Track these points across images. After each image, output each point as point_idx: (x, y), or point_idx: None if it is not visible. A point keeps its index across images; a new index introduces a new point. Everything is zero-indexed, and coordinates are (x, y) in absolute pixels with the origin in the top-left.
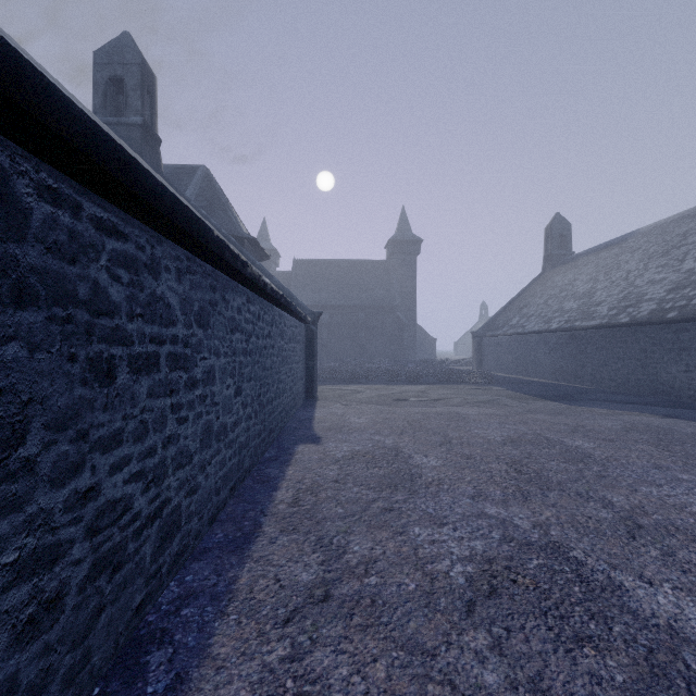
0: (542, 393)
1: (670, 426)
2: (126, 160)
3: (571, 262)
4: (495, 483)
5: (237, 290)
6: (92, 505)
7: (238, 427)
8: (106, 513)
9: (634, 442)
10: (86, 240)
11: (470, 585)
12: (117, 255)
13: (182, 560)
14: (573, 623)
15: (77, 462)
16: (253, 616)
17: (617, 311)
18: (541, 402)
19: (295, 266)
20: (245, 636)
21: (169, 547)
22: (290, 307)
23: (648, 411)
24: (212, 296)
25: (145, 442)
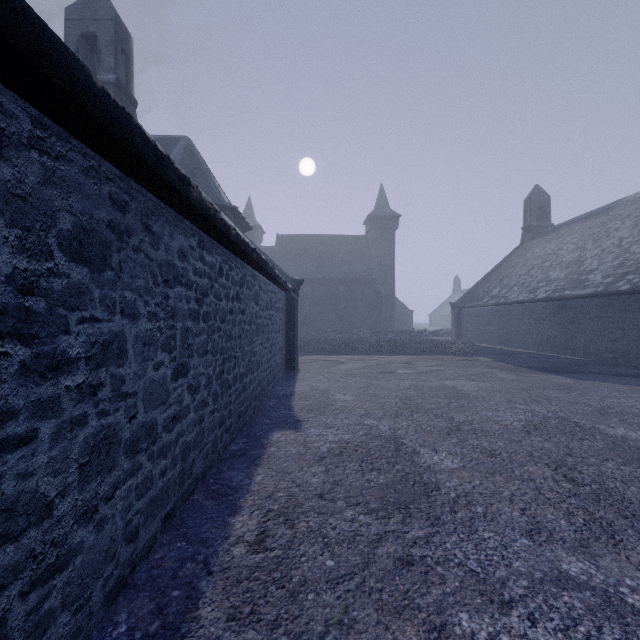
0: (535, 364)
1: None
2: None
3: (552, 233)
4: (549, 503)
5: (179, 226)
6: None
7: (181, 422)
8: None
9: None
10: None
11: None
12: None
13: None
14: None
15: None
16: None
17: (613, 279)
18: (541, 376)
19: (278, 242)
20: None
21: None
22: (266, 267)
23: None
24: (117, 217)
25: None
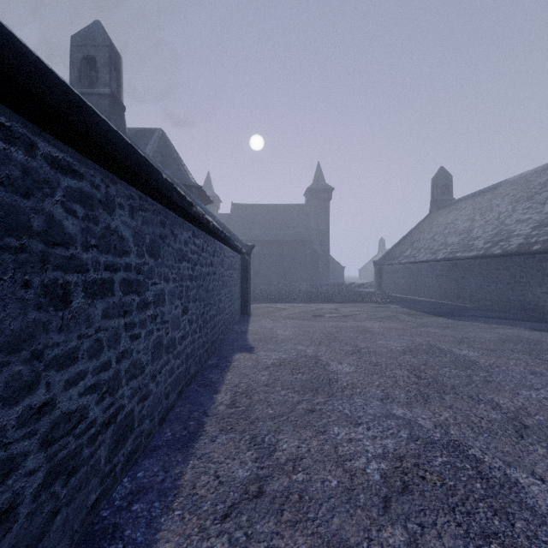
0: (431, 310)
1: (538, 338)
2: (78, 103)
3: (452, 206)
4: (399, 387)
5: (184, 226)
6: (47, 418)
7: (185, 341)
8: (61, 425)
9: (511, 351)
10: (40, 177)
11: (385, 482)
12: (73, 191)
13: (134, 458)
14: (479, 519)
15: (31, 380)
16: (195, 511)
17: (491, 244)
18: (431, 318)
19: (233, 209)
20: (187, 532)
21: (122, 448)
22: (229, 241)
23: (519, 325)
24: (162, 230)
25: (99, 357)
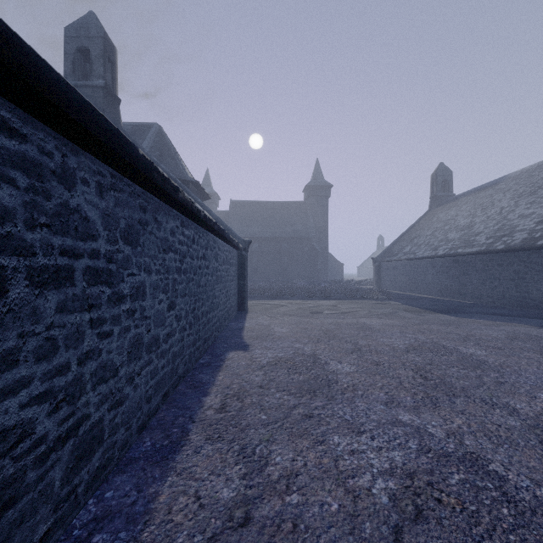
0: (432, 307)
1: None
2: (5, 35)
3: (453, 202)
4: (404, 389)
5: (171, 214)
6: None
7: (172, 338)
8: None
9: (520, 349)
10: None
11: (394, 505)
12: (10, 154)
13: (104, 474)
14: None
15: None
16: None
17: (493, 240)
18: (432, 315)
19: (231, 207)
20: None
21: (87, 464)
22: (224, 234)
23: (525, 322)
24: (142, 216)
25: (53, 360)
